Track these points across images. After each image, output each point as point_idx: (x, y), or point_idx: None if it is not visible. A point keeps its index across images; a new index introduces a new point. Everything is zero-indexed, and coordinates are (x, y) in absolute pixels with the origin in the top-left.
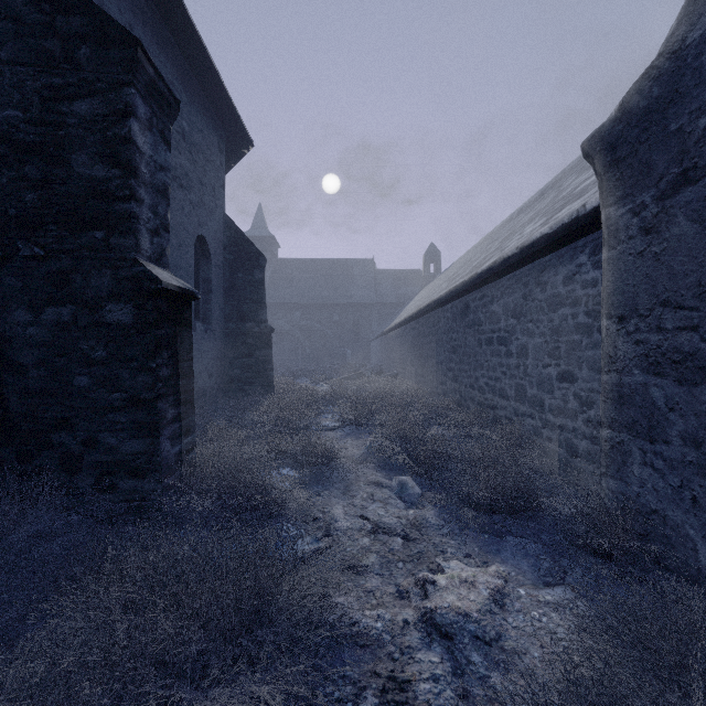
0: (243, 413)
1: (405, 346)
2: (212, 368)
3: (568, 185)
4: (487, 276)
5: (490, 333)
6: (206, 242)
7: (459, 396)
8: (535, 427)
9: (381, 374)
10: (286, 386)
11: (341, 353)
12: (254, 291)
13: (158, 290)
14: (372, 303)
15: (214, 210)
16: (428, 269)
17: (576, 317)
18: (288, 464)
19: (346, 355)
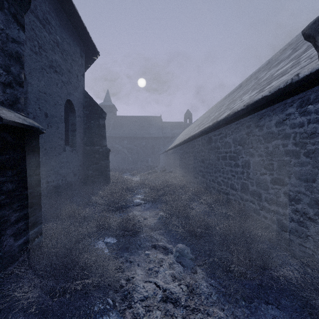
0: (91, 195)
1: (176, 158)
2: (76, 171)
3: (264, 75)
4: (223, 122)
5: (224, 153)
6: (72, 103)
7: (206, 185)
8: (255, 208)
9: (165, 171)
10: (117, 178)
11: (146, 160)
12: (99, 130)
13: (1, 125)
14: (160, 137)
15: (77, 87)
16: (186, 121)
17: (286, 146)
18: (110, 235)
19: (148, 161)
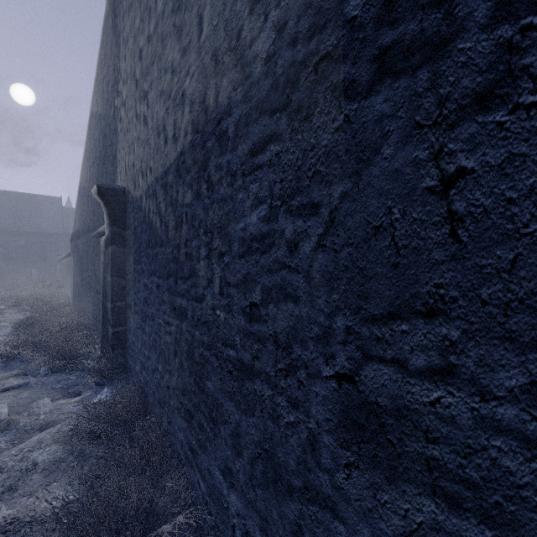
0: None
1: (66, 270)
2: None
3: None
4: None
5: None
6: None
7: None
8: None
9: (51, 286)
10: None
11: (26, 272)
12: None
13: None
14: (59, 233)
15: None
16: None
17: None
18: None
19: (32, 273)
